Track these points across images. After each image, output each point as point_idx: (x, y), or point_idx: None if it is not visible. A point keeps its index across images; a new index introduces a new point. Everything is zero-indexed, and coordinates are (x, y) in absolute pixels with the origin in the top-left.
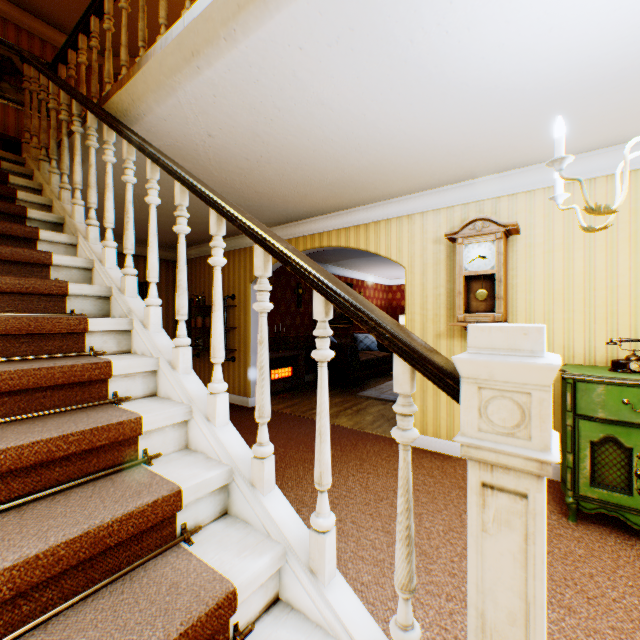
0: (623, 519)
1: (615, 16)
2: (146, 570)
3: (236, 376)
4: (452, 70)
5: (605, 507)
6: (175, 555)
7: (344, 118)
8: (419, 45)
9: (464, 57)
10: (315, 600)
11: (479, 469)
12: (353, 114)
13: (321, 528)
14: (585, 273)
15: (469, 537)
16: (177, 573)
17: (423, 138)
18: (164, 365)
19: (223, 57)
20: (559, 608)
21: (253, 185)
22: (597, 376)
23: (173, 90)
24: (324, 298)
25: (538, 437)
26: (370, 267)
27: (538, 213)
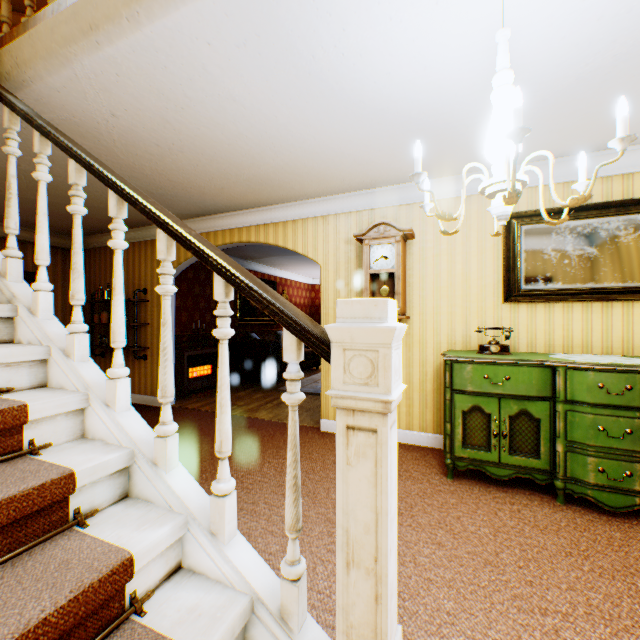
0: (485, 471)
1: (470, 67)
2: (32, 555)
3: (149, 375)
4: (351, 88)
5: (473, 463)
6: (67, 538)
7: (257, 117)
8: (321, 61)
9: (360, 79)
10: (216, 559)
11: (345, 415)
12: (265, 114)
13: (221, 492)
14: (463, 274)
15: (338, 471)
16: (68, 552)
17: (332, 145)
18: (56, 353)
19: (126, 37)
20: (432, 545)
21: (166, 173)
22: (467, 357)
23: (68, 61)
24: (224, 280)
25: (383, 384)
26: (293, 266)
27: (429, 222)
